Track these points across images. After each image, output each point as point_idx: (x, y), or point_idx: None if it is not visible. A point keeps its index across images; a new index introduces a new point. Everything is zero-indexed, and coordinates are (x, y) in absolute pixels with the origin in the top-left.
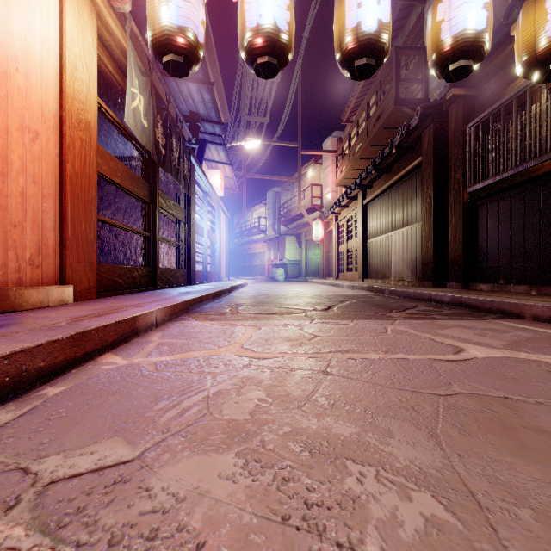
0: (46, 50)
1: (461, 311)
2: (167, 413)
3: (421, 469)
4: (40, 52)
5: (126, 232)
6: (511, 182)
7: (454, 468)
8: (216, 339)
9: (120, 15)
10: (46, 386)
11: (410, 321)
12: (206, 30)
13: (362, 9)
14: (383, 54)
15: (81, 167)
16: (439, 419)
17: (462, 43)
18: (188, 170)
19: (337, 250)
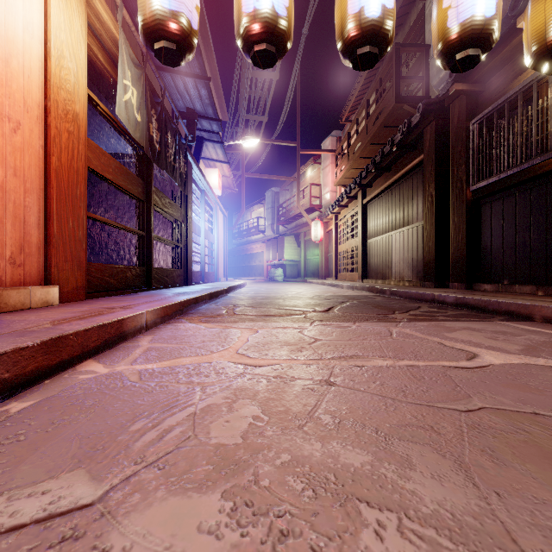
0: (28, 35)
1: (466, 312)
2: (144, 436)
3: (454, 516)
4: (22, 36)
5: (121, 231)
6: (517, 180)
7: (495, 514)
8: (209, 343)
9: (112, 4)
10: (10, 400)
11: (415, 323)
12: (203, 26)
13: None
14: (387, 42)
15: (68, 161)
16: (465, 443)
17: (470, 30)
18: (185, 167)
19: (336, 250)
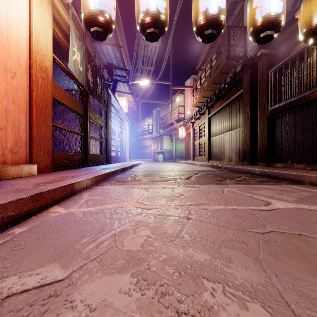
0: (20, 24)
1: (266, 179)
2: (88, 245)
3: (252, 285)
4: (16, 24)
5: (70, 133)
6: (295, 104)
7: (273, 285)
8: (122, 197)
9: (66, 5)
10: (14, 227)
11: (237, 185)
12: (117, 16)
13: (208, 0)
14: (221, 27)
15: (42, 94)
16: (260, 249)
17: (268, 21)
18: (107, 96)
19: (193, 143)
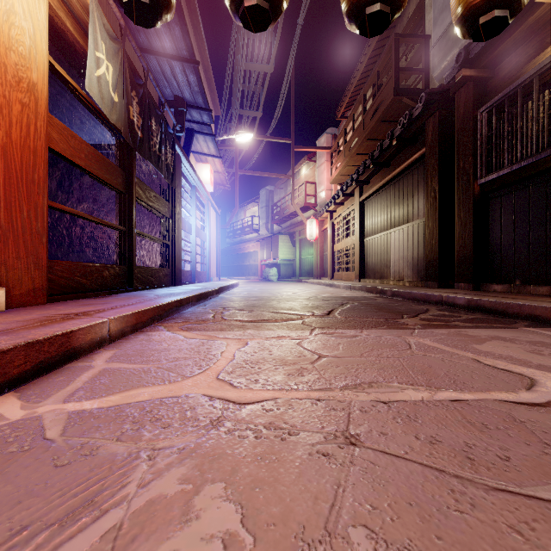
0: None
1: (482, 316)
2: None
3: None
4: None
5: (104, 227)
6: (532, 171)
7: None
8: (184, 363)
9: None
10: None
11: (432, 331)
12: (194, 13)
13: None
14: None
15: (21, 138)
16: None
17: None
18: (172, 158)
19: (331, 249)
